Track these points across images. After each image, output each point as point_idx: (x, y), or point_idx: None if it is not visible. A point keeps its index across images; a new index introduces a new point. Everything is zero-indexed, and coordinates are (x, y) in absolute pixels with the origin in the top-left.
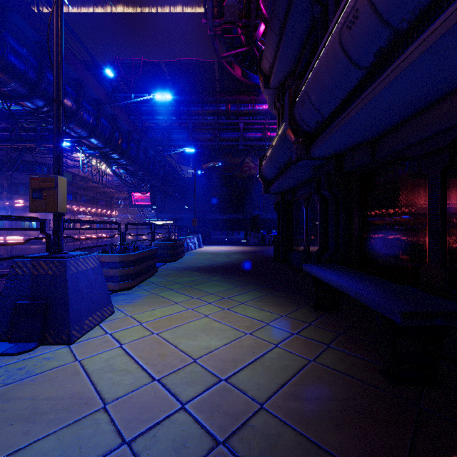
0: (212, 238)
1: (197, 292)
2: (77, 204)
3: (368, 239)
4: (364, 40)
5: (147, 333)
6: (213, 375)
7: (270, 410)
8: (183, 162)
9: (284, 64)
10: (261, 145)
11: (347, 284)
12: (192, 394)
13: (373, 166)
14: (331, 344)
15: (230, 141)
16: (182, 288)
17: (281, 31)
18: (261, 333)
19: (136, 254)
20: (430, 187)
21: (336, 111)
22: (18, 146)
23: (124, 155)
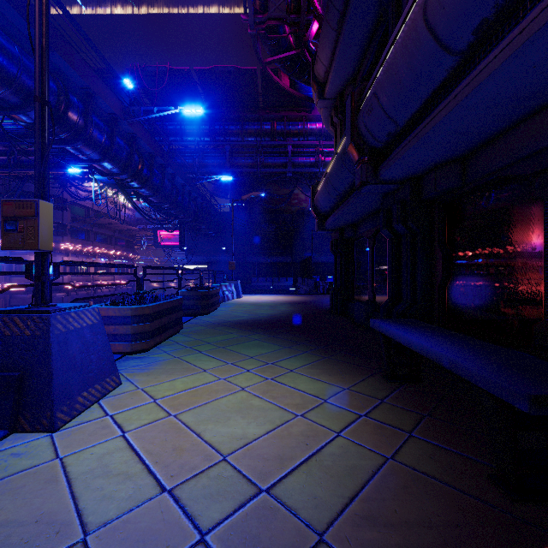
0: (254, 285)
1: (232, 355)
2: (91, 244)
3: (455, 287)
4: (460, 10)
5: (161, 415)
6: (250, 483)
7: (335, 545)
8: (219, 193)
9: (343, 68)
10: (314, 172)
11: (437, 349)
12: (217, 516)
13: (463, 190)
14: (414, 432)
15: (276, 167)
16: (213, 349)
17: (340, 24)
18: (317, 414)
19: (154, 306)
20: (547, 215)
21: (415, 117)
22: (17, 174)
23: (145, 183)
